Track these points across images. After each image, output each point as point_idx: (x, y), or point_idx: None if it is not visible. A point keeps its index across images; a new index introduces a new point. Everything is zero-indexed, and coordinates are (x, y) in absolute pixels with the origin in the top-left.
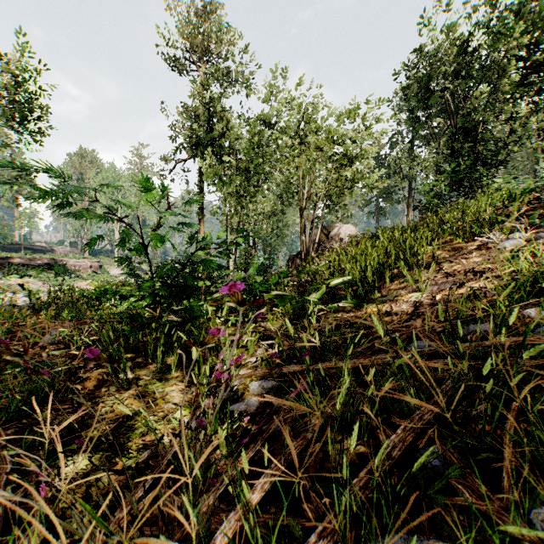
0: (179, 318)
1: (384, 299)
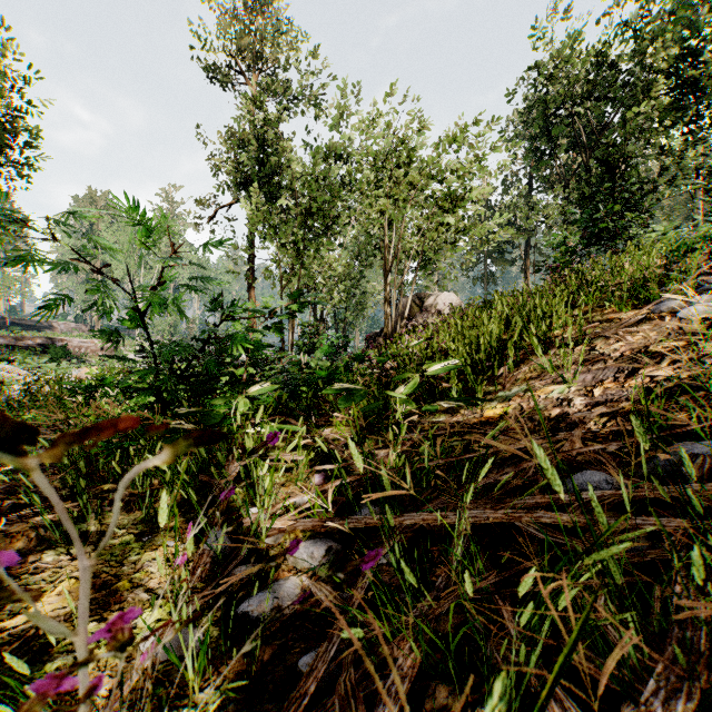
0: (193, 425)
1: (509, 395)
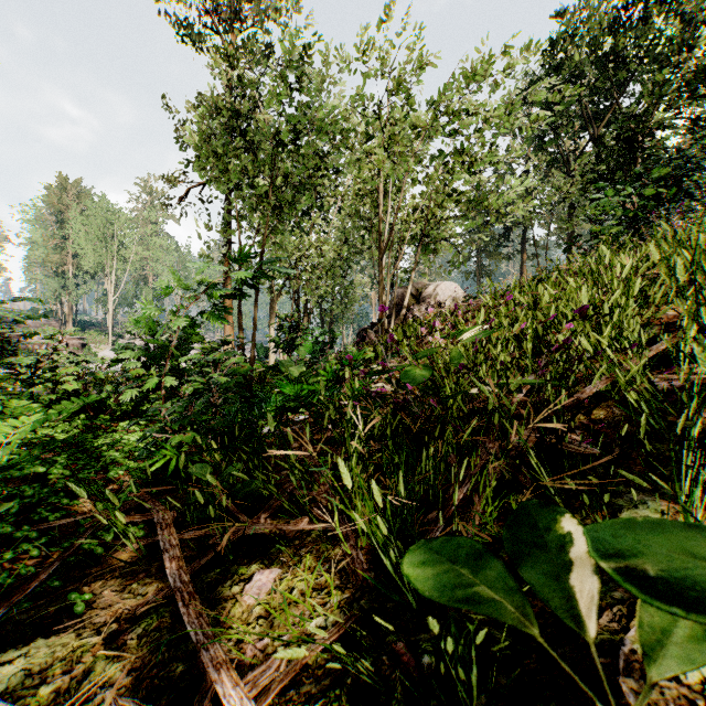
0: None
1: None
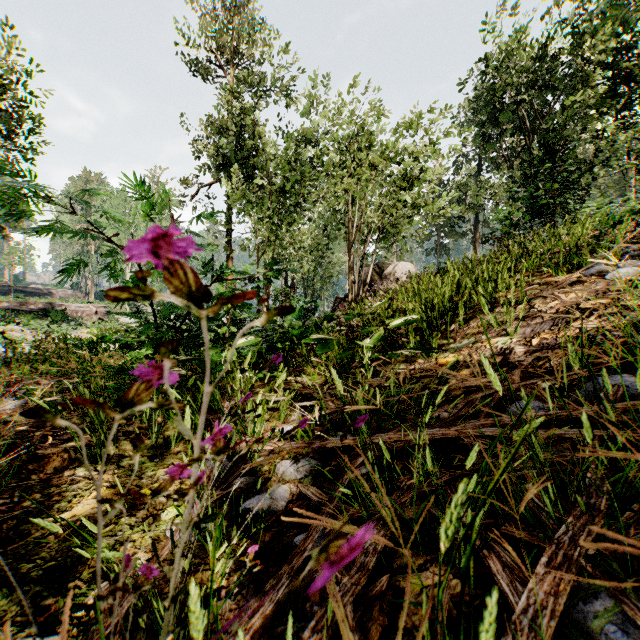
0: (189, 371)
1: (459, 346)
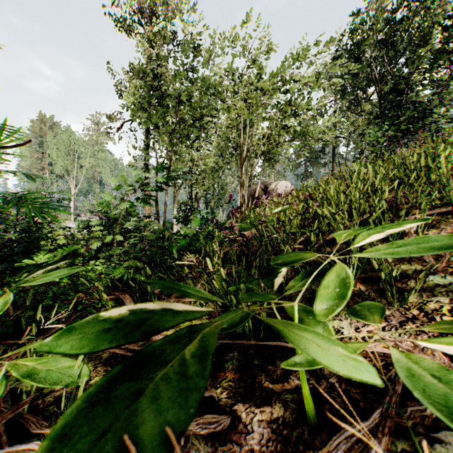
0: None
1: None
